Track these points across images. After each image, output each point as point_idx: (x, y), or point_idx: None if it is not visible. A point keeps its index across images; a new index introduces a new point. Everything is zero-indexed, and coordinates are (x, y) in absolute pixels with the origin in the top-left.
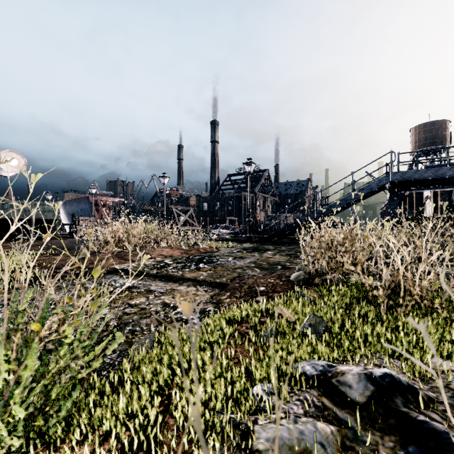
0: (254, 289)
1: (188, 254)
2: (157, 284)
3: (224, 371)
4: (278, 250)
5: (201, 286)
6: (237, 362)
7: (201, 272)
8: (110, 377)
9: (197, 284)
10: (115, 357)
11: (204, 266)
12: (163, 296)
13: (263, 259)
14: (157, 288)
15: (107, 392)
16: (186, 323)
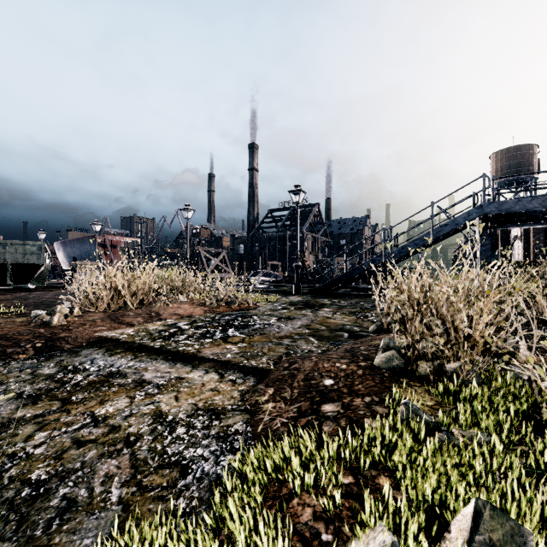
0: (314, 382)
1: (214, 312)
2: (157, 368)
3: None
4: (337, 306)
5: (226, 371)
6: None
7: (228, 344)
8: None
9: (221, 366)
10: None
11: (235, 333)
12: (160, 396)
13: (319, 320)
14: (155, 376)
15: None
16: (187, 473)
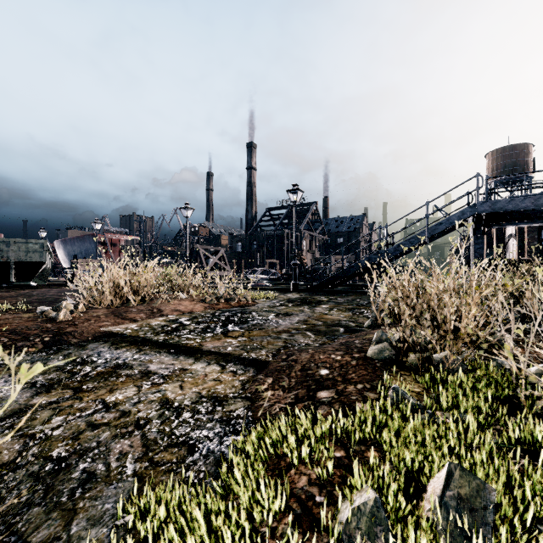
0: (311, 372)
1: (214, 309)
2: (162, 360)
3: None
4: (334, 303)
5: (227, 363)
6: None
7: (229, 338)
8: None
9: (222, 359)
10: None
11: (235, 328)
12: (165, 385)
13: (316, 316)
14: (160, 367)
15: None
16: (194, 451)
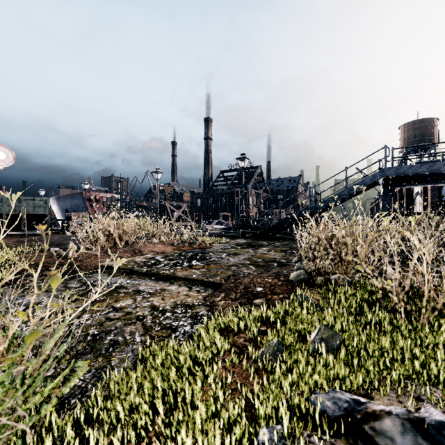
0: (250, 289)
1: (180, 250)
2: (147, 284)
3: (220, 406)
4: (272, 246)
5: (193, 285)
6: (236, 389)
7: (193, 269)
8: (74, 414)
9: (189, 283)
10: (89, 378)
11: (197, 263)
12: (152, 298)
13: (258, 255)
14: (146, 288)
15: (67, 438)
16: (176, 331)
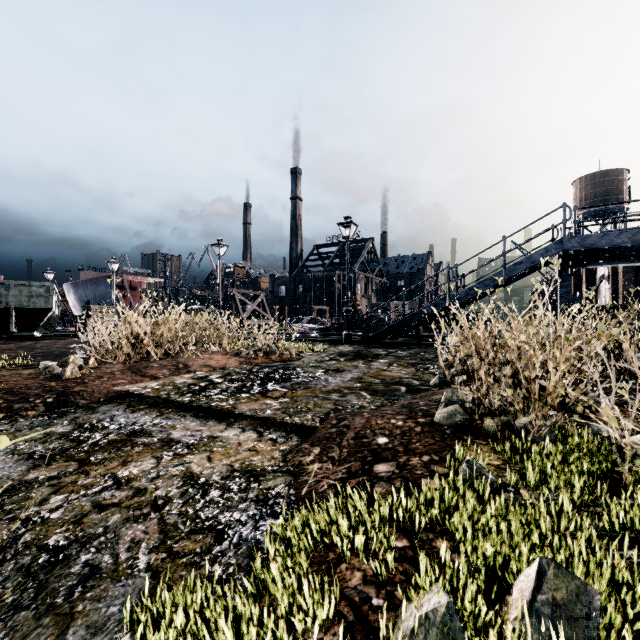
0: (366, 440)
1: (251, 364)
2: (187, 426)
3: None
4: (394, 357)
5: (266, 429)
6: None
7: (268, 399)
8: None
9: (260, 424)
10: None
11: (275, 387)
12: (190, 456)
13: (373, 373)
14: (185, 434)
15: None
16: (223, 539)
